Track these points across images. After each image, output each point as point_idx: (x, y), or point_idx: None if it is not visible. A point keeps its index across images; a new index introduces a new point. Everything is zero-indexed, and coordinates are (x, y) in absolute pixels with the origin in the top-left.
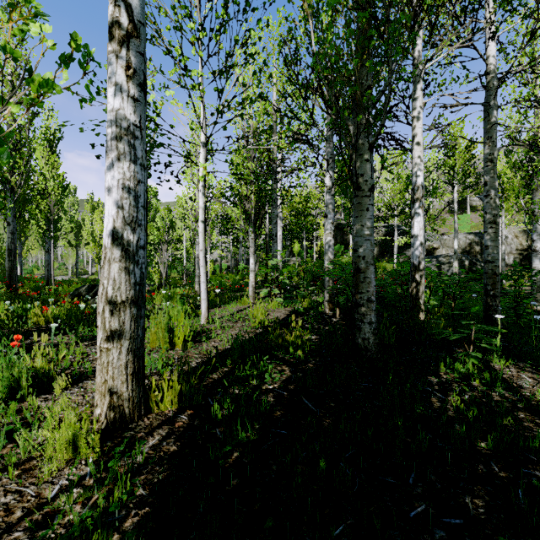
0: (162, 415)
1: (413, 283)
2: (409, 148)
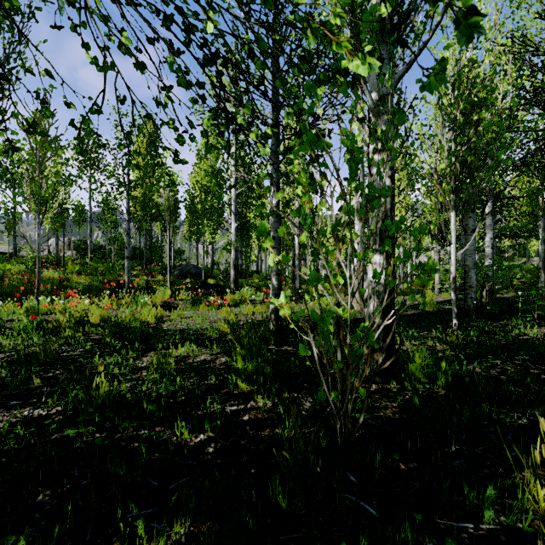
0: None
1: None
2: None
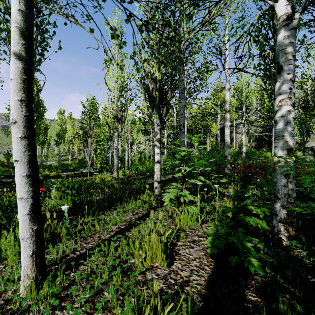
0: None
1: None
2: None
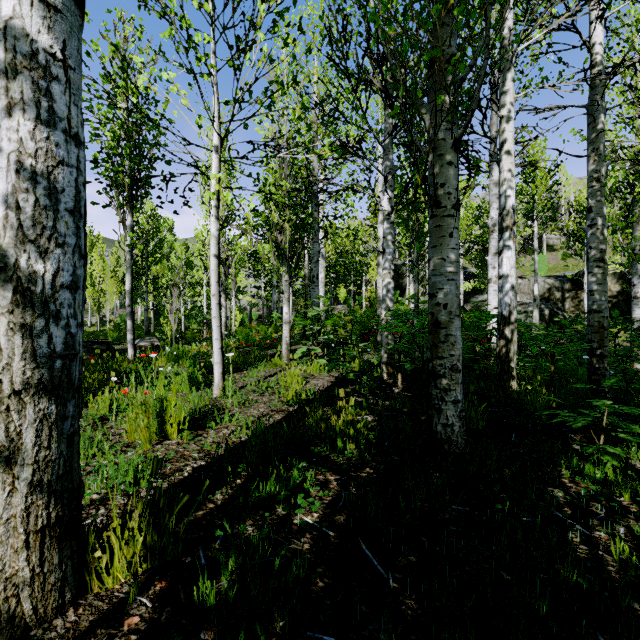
0: (105, 597)
1: (502, 340)
2: (496, 160)
